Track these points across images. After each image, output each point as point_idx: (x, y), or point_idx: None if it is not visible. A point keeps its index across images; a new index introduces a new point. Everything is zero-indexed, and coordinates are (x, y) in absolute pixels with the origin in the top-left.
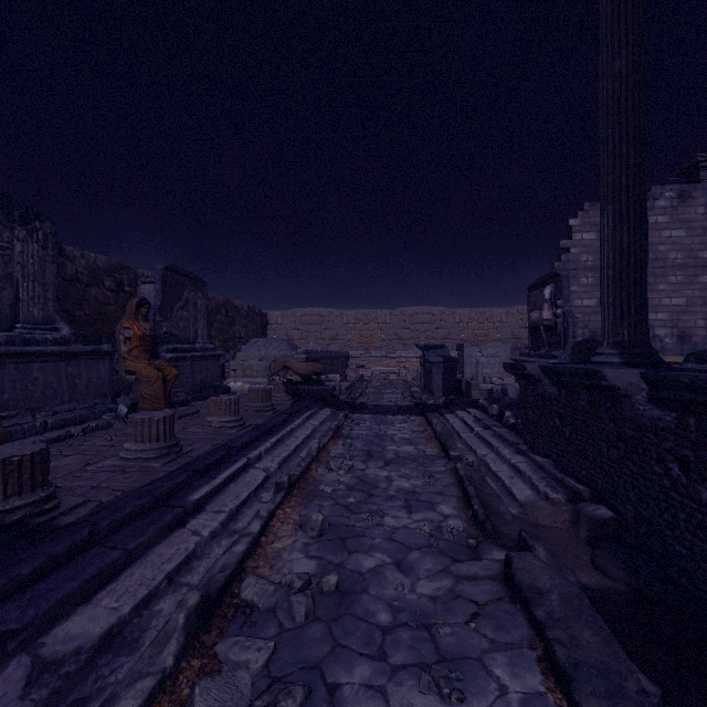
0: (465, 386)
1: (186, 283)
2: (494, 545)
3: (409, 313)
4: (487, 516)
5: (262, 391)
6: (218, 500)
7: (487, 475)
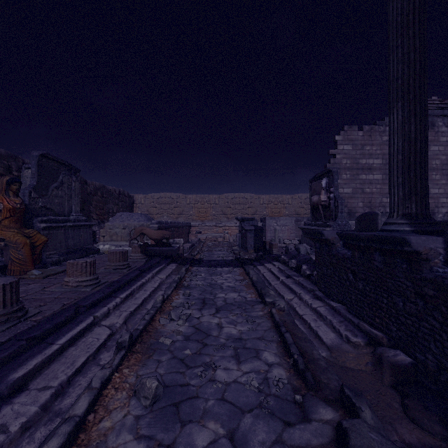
0: (269, 245)
1: (61, 169)
2: (317, 398)
3: (230, 197)
4: (306, 365)
5: (119, 253)
6: (48, 372)
7: (295, 318)
